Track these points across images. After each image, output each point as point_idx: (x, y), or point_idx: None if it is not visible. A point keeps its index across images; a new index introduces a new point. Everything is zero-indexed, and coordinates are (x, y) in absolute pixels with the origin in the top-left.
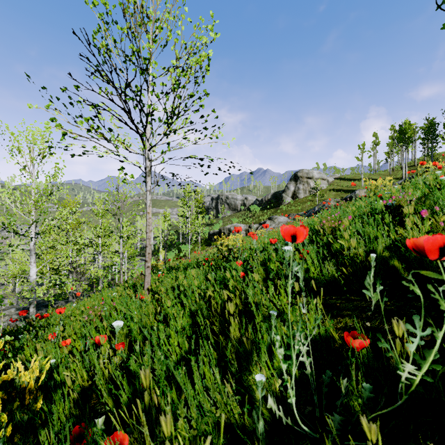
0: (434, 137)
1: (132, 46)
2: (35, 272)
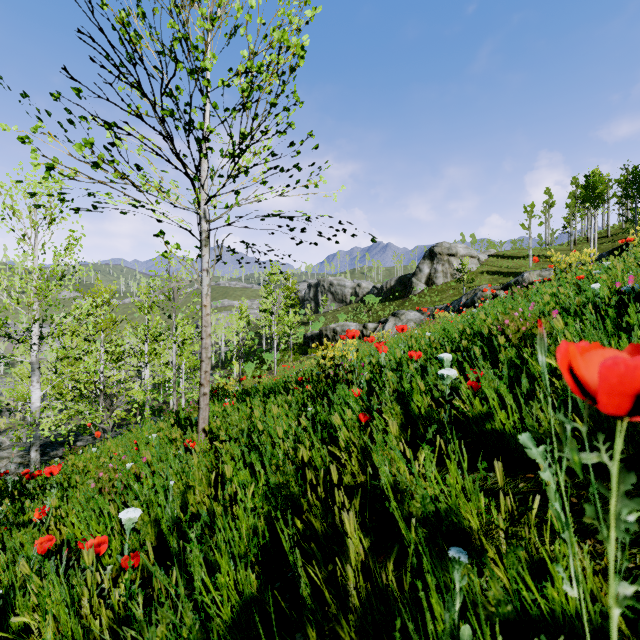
0: (639, 193)
1: (173, 24)
2: (38, 396)
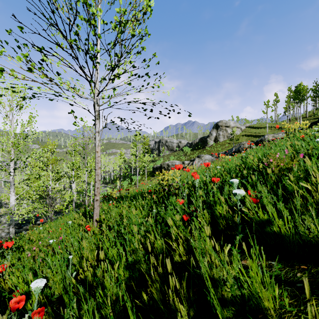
0: None
1: None
2: (14, 199)
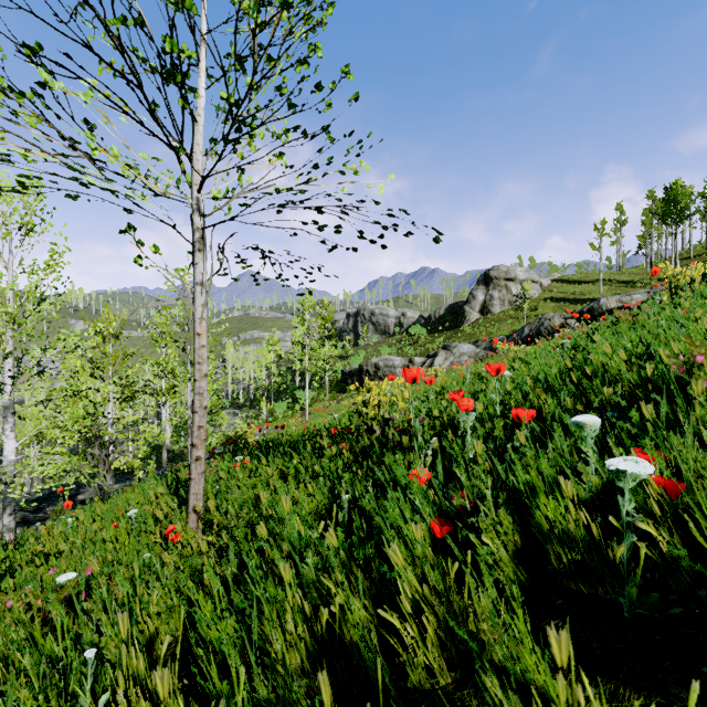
0: None
1: None
2: (13, 448)
